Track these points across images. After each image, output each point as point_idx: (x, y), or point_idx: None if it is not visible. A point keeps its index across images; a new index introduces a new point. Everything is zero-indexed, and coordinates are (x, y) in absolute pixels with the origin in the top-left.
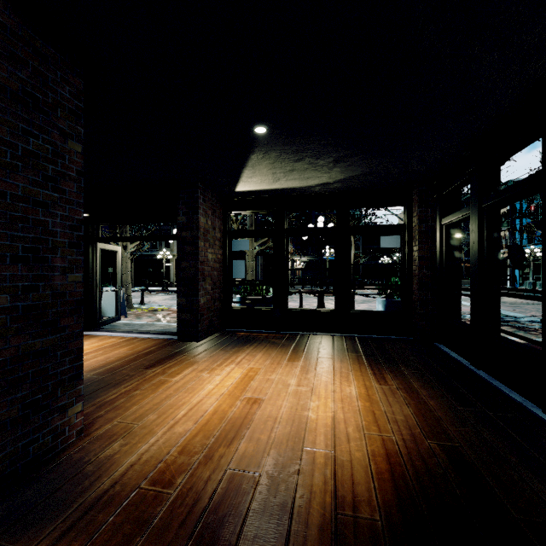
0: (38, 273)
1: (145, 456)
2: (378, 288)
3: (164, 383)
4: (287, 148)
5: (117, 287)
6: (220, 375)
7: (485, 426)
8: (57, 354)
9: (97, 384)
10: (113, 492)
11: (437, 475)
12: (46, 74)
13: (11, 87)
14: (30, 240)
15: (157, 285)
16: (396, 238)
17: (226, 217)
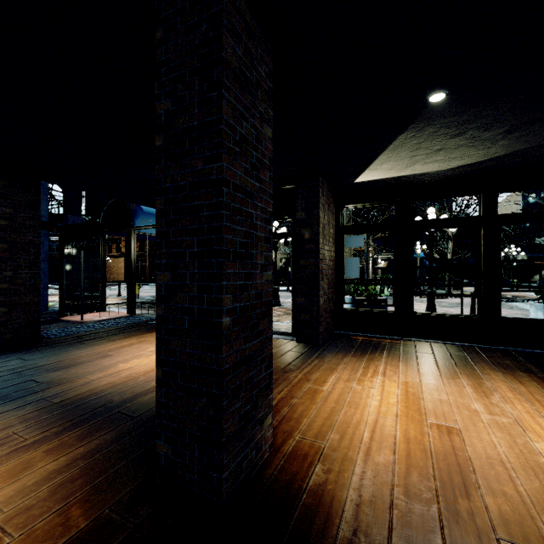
0: (247, 271)
1: (365, 494)
2: (542, 291)
3: (316, 392)
4: (454, 119)
5: None
6: (374, 389)
7: None
8: (258, 360)
9: None
10: None
11: None
12: (252, 51)
13: (232, 65)
14: (243, 234)
15: None
16: None
17: (338, 211)
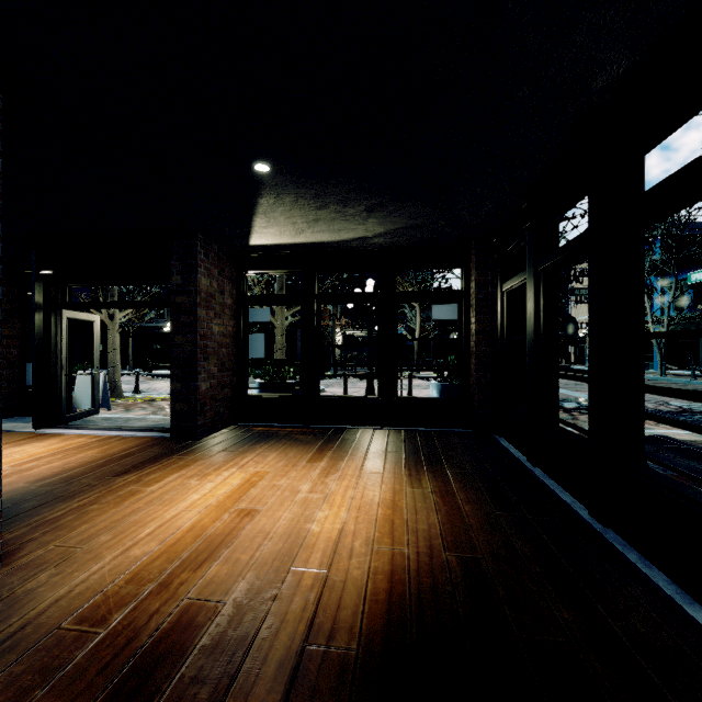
0: None
1: (79, 588)
2: (430, 370)
3: (134, 494)
4: (304, 191)
5: (94, 370)
6: (213, 482)
7: (520, 532)
8: None
9: (42, 498)
10: (20, 636)
11: (443, 593)
12: None
13: None
14: None
15: (165, 367)
16: (452, 307)
17: (240, 278)
